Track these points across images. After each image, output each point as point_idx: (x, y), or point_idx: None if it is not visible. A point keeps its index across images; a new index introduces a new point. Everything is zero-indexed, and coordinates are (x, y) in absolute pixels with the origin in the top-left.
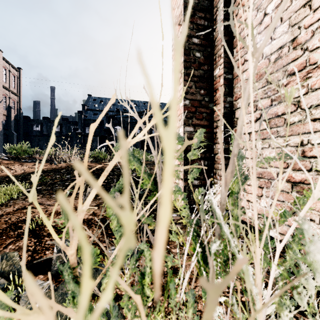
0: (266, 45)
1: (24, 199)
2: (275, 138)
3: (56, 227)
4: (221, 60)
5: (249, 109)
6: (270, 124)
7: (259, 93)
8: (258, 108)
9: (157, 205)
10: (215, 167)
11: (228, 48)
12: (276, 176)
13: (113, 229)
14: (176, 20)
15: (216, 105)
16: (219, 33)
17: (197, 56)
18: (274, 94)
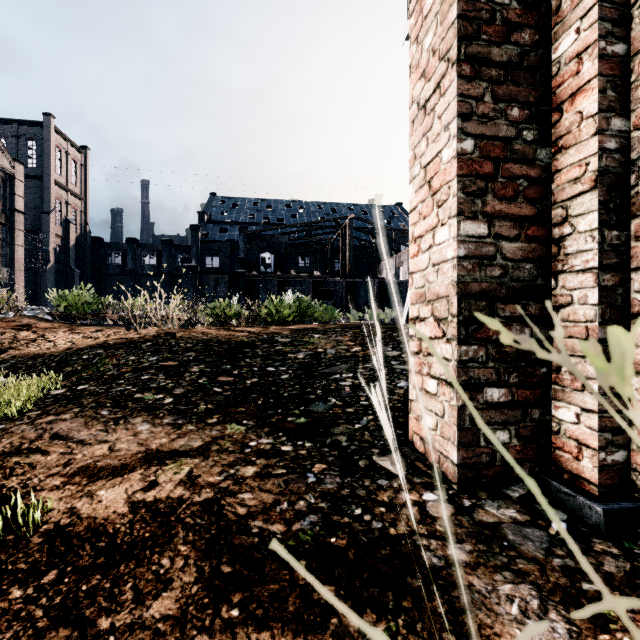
0: None
1: (33, 419)
2: None
3: (67, 536)
4: None
5: None
6: None
7: None
8: None
9: None
10: (556, 346)
11: None
12: None
13: None
14: None
15: (563, 152)
16: None
17: (498, 2)
18: None
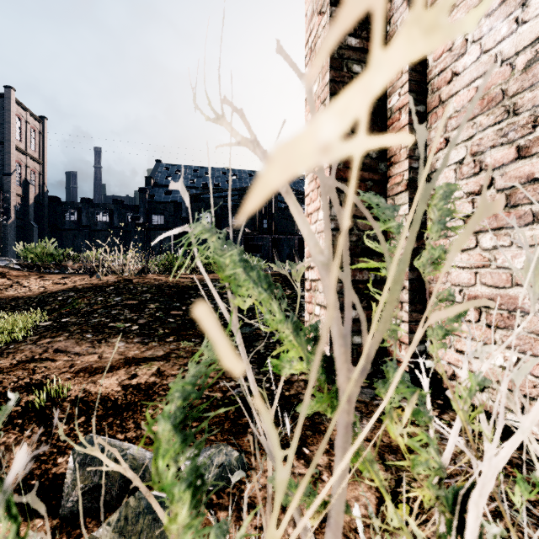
0: (505, 36)
1: (35, 341)
2: (526, 227)
3: (85, 402)
4: (403, 77)
5: (464, 169)
6: (514, 198)
7: (487, 136)
8: (485, 166)
9: (335, 443)
10: None
11: None
12: (529, 305)
13: (177, 538)
14: (313, 7)
15: (393, 166)
16: (398, 26)
17: (355, 72)
18: (525, 135)
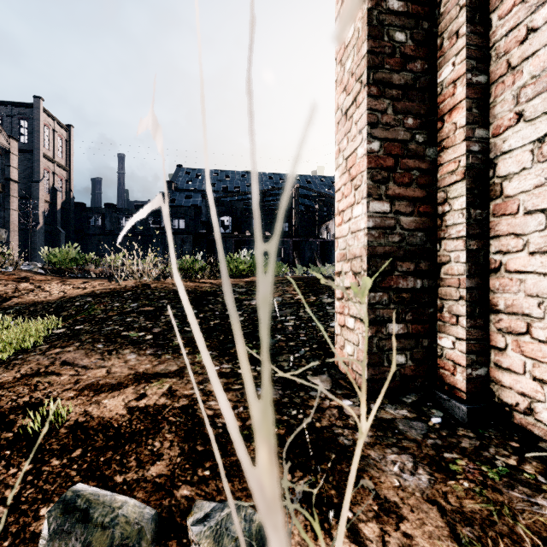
0: None
1: (44, 351)
2: None
3: (85, 428)
4: (458, 42)
5: (546, 149)
6: None
7: None
8: None
9: None
10: (440, 293)
11: (477, 11)
12: None
13: None
14: None
15: (444, 151)
16: None
17: (398, 41)
18: None
